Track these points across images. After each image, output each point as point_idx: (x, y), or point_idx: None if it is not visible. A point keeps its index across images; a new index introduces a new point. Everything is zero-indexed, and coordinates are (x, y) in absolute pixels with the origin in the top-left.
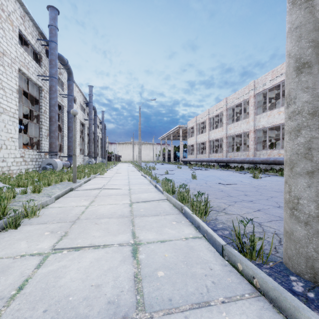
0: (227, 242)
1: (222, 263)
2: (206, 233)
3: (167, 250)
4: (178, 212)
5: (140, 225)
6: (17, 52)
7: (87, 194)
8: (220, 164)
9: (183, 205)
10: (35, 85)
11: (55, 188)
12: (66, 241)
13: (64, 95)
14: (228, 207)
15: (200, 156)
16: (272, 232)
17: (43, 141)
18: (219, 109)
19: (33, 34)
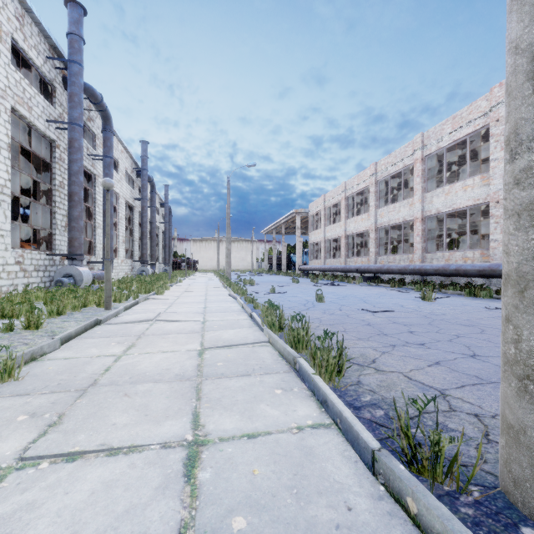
0: (382, 437)
1: (372, 493)
2: (340, 418)
3: (258, 458)
4: (288, 367)
5: (212, 397)
6: (8, 78)
7: (125, 331)
8: (365, 276)
9: (296, 355)
10: (44, 138)
11: (70, 319)
12: (52, 439)
13: (97, 157)
14: (380, 356)
15: (331, 262)
16: (468, 412)
17: (58, 235)
18: (363, 182)
19: (40, 48)
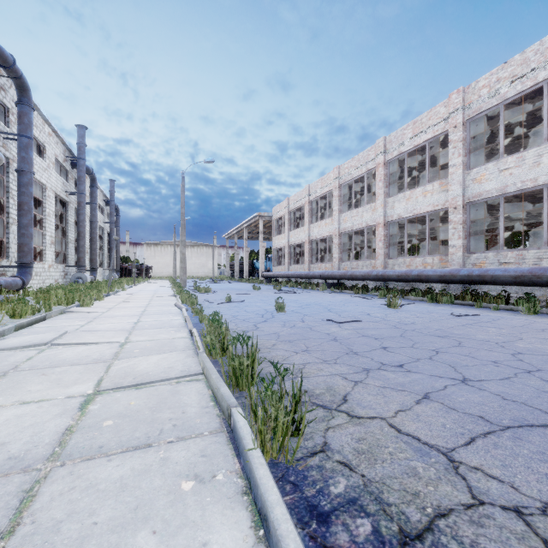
0: None
1: None
2: None
3: None
4: (219, 422)
5: (45, 522)
6: None
7: None
8: (329, 282)
9: (232, 402)
10: None
11: None
12: None
13: (11, 137)
14: (352, 389)
15: (295, 268)
16: (503, 504)
17: None
18: (327, 186)
19: None
